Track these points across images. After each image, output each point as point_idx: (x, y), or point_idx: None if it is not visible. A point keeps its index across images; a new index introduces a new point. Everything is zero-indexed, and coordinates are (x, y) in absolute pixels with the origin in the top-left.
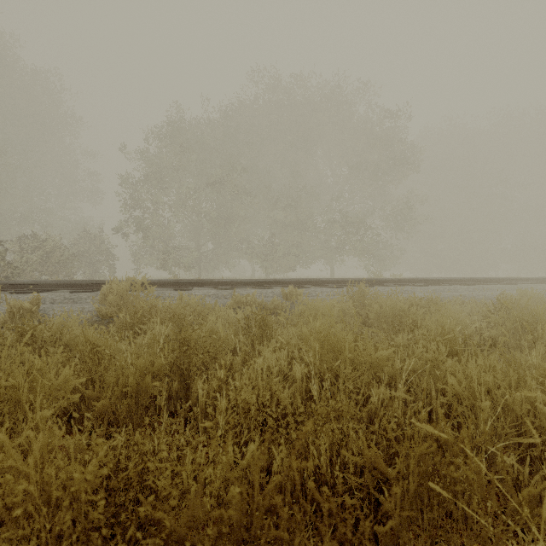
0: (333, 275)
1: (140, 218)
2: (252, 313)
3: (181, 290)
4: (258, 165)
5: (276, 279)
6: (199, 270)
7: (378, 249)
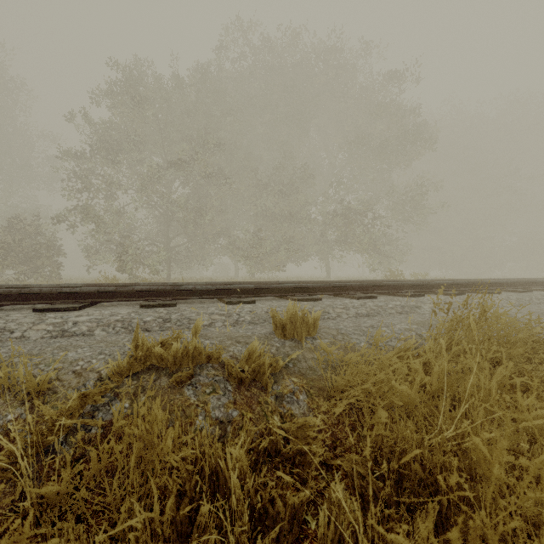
0: (329, 275)
1: (86, 201)
2: (153, 441)
3: (51, 310)
4: (240, 143)
5: (262, 282)
6: (168, 269)
7: (383, 244)
